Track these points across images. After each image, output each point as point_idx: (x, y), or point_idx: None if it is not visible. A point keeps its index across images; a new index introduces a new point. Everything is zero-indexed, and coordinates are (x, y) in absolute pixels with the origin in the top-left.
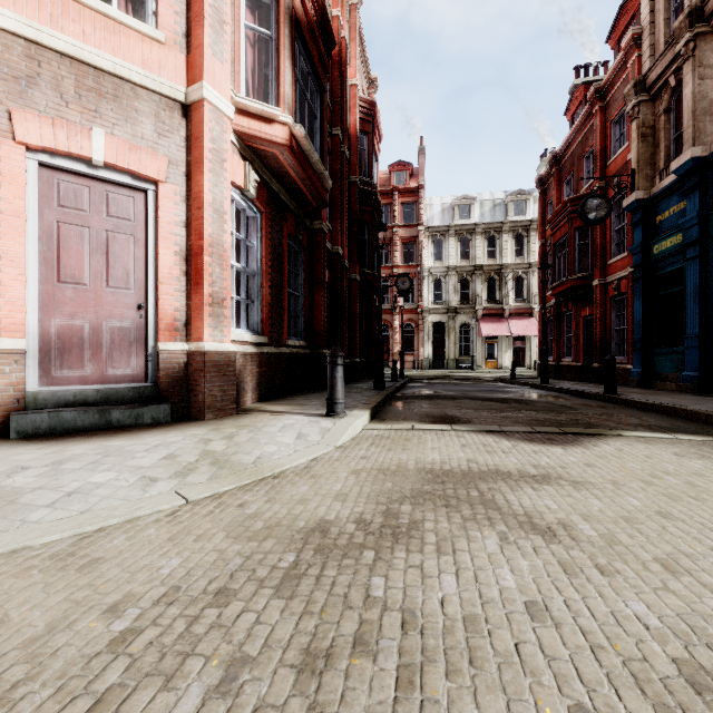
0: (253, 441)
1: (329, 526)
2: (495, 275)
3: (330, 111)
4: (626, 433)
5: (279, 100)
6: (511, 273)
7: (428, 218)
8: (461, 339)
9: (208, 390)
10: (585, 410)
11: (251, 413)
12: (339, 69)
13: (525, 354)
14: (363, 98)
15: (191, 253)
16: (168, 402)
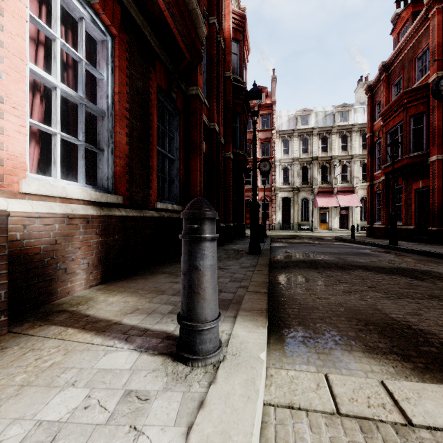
0: None
1: None
2: (326, 164)
3: (207, 2)
4: None
5: None
6: (338, 162)
7: (278, 125)
8: (302, 209)
9: None
10: None
11: (32, 334)
12: None
13: (348, 220)
14: (235, 11)
15: None
16: None
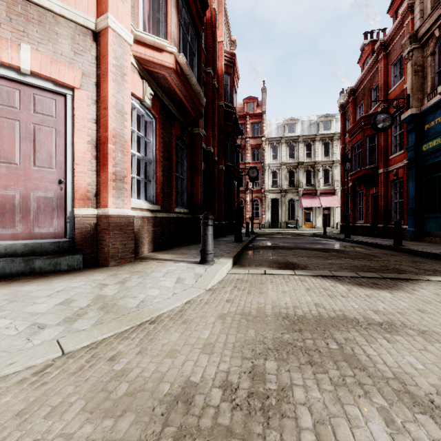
0: (140, 286)
1: (193, 392)
2: (311, 168)
3: (205, 57)
4: (432, 278)
5: (167, 36)
6: (321, 167)
7: (268, 133)
8: (289, 209)
9: (112, 244)
10: (387, 258)
11: (145, 261)
12: (211, 29)
13: (330, 219)
14: (227, 51)
15: (99, 142)
16: (81, 253)
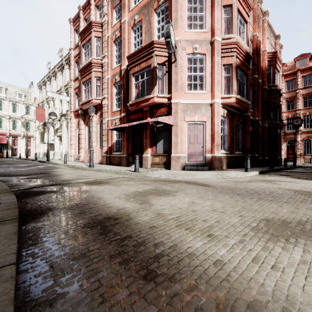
0: (227, 174)
1: (239, 181)
2: None
3: (252, 70)
4: None
5: (232, 91)
6: None
7: None
8: None
9: (216, 164)
10: None
11: (225, 170)
12: (256, 53)
13: None
14: (270, 52)
15: (212, 135)
16: (208, 166)
